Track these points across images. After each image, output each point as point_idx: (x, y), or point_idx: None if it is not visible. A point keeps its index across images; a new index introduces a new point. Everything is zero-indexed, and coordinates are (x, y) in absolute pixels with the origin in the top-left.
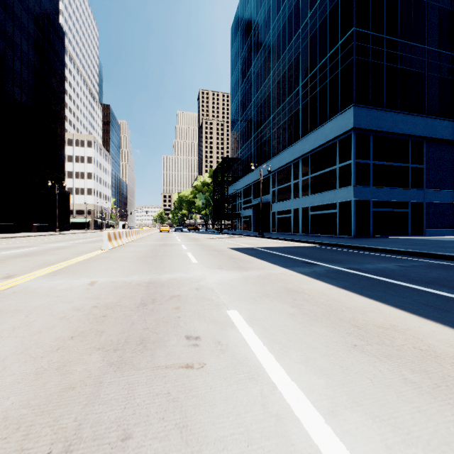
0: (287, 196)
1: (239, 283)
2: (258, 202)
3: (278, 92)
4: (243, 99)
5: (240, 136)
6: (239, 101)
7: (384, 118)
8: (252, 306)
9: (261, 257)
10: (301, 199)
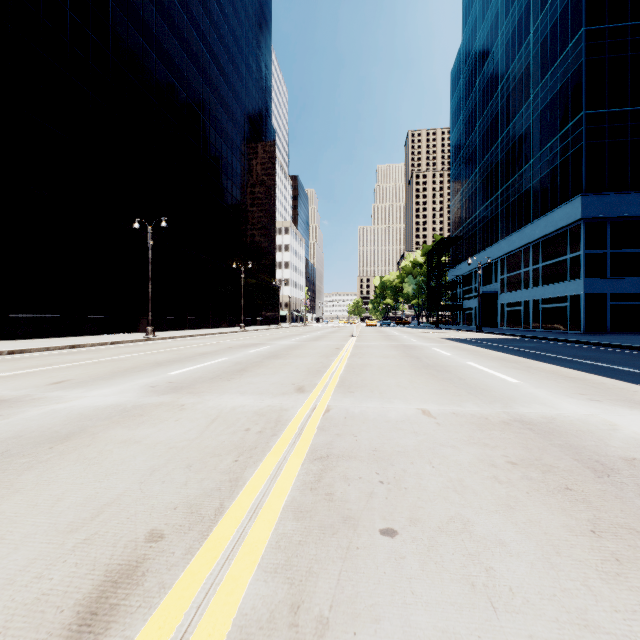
0: (517, 285)
1: (437, 345)
2: (482, 293)
3: (507, 164)
4: (466, 164)
5: (462, 209)
6: (461, 166)
7: (625, 202)
8: (439, 347)
9: (457, 341)
10: (532, 290)
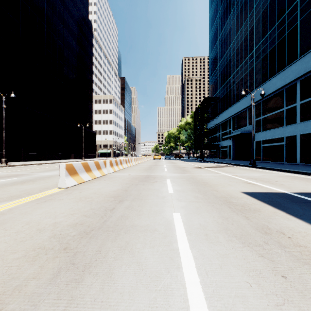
0: (277, 123)
1: None
2: (240, 132)
3: (263, 21)
4: (222, 46)
5: (218, 79)
6: (217, 49)
7: None
8: None
9: None
10: (300, 125)
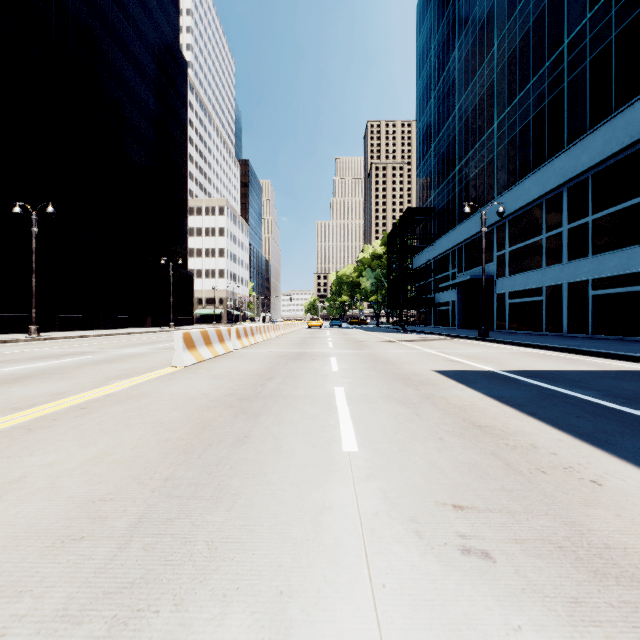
0: (532, 262)
1: None
2: (470, 277)
3: (510, 75)
4: (439, 110)
5: (433, 172)
6: (431, 116)
7: None
8: None
9: (587, 433)
10: (568, 266)
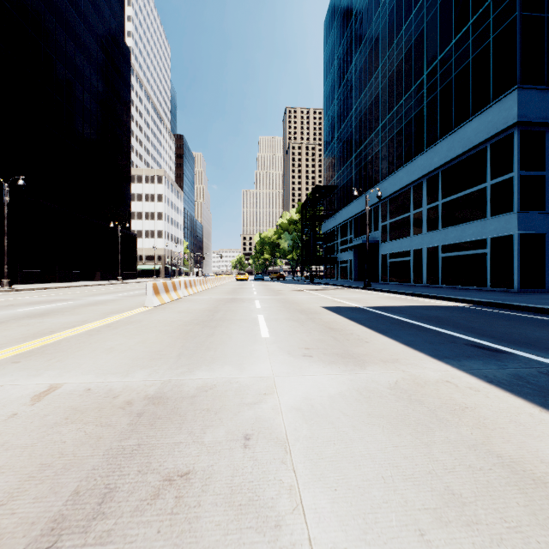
0: (404, 232)
1: (353, 417)
2: (362, 241)
3: (390, 90)
4: (341, 109)
5: (336, 157)
6: (335, 112)
7: None
8: None
9: (380, 329)
10: (426, 236)
